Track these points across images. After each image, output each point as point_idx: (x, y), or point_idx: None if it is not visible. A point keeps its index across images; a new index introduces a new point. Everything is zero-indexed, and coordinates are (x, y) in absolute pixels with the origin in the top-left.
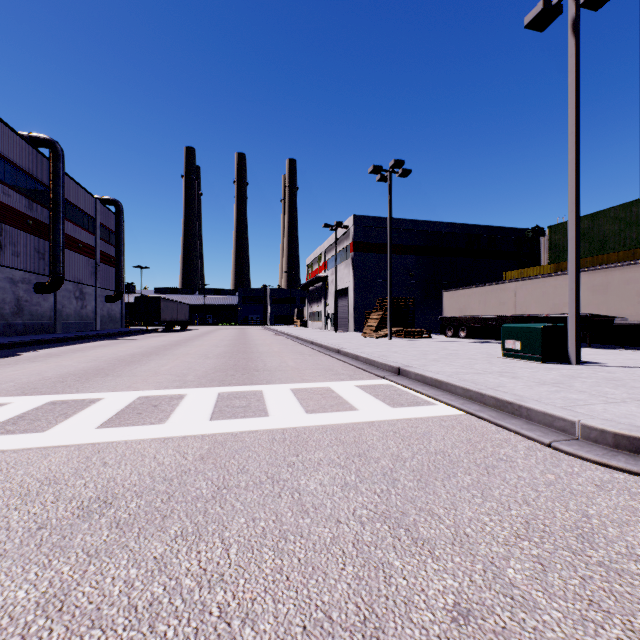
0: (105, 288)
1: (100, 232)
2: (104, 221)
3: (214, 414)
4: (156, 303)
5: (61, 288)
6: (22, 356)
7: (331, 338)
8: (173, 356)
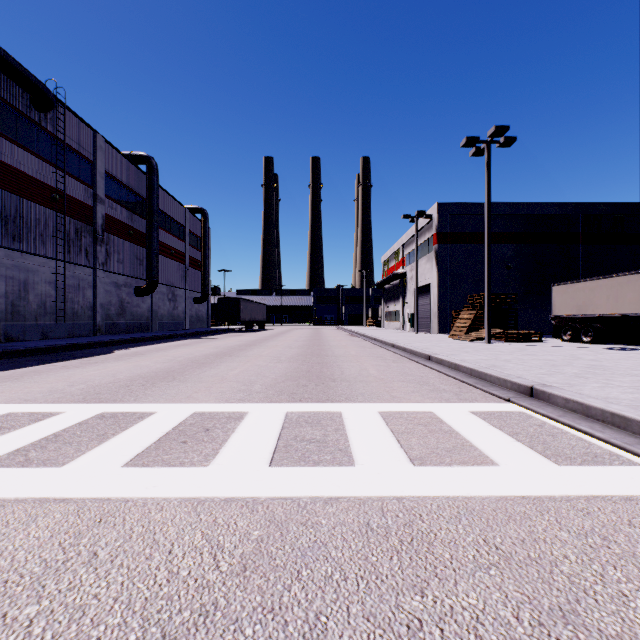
0: (193, 290)
1: (189, 239)
2: (192, 229)
3: (276, 453)
4: (236, 304)
5: (156, 291)
6: (113, 354)
7: (414, 340)
8: (245, 358)
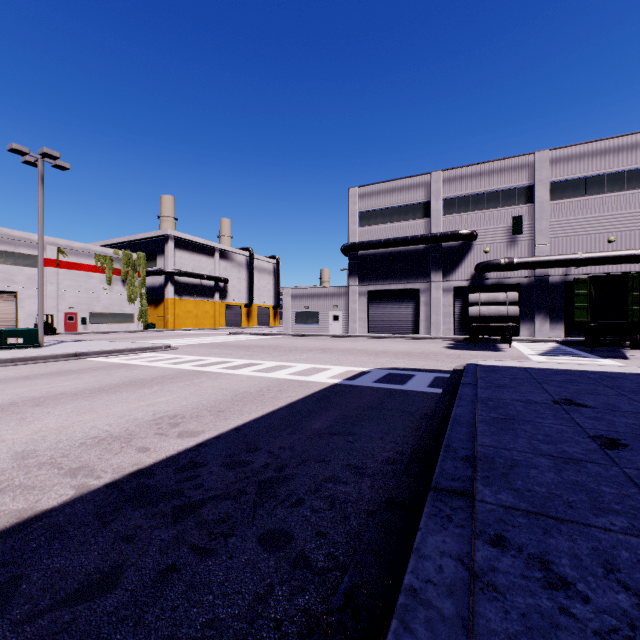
0: None
1: None
2: None
3: (183, 358)
4: None
5: None
6: None
7: None
8: None
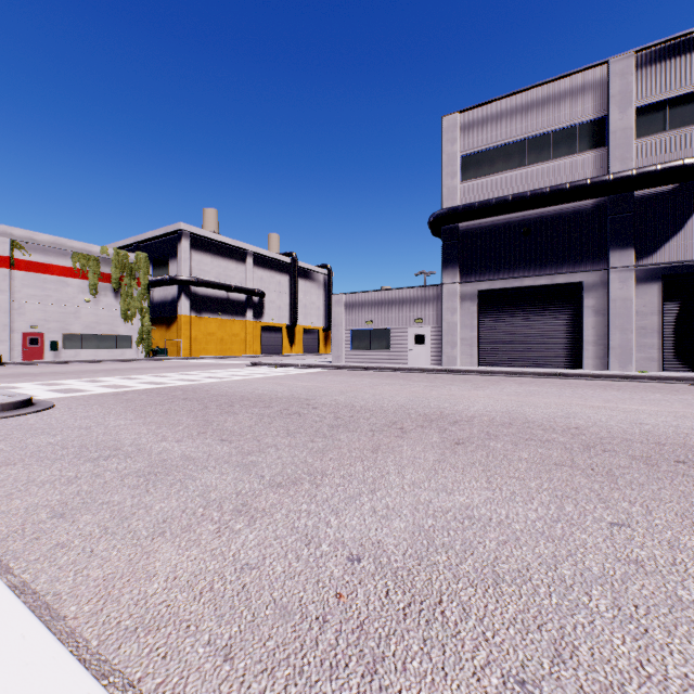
0: None
1: None
2: None
3: None
4: None
5: None
6: None
7: None
8: None
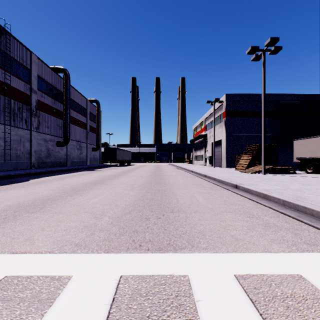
0: (91, 144)
1: (89, 116)
2: (91, 111)
3: None
4: (114, 151)
5: (70, 144)
6: (26, 182)
7: (216, 172)
8: (110, 185)
